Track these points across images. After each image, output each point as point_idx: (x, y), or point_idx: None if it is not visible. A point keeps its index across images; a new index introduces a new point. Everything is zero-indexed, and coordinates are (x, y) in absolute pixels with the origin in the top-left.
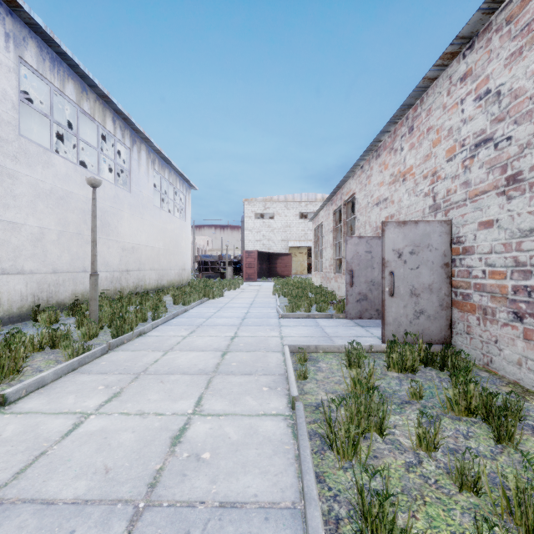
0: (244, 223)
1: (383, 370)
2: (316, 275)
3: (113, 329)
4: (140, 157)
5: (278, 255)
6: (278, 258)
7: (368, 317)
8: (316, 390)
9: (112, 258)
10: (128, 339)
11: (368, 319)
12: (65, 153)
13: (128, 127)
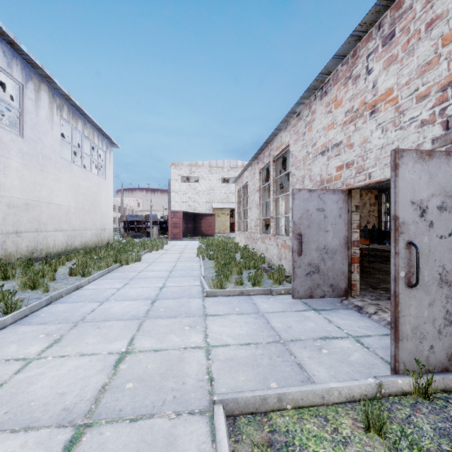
0: (171, 185)
1: None
2: (240, 235)
3: None
4: (39, 98)
5: (202, 216)
6: (202, 218)
7: (320, 295)
8: None
9: None
10: None
11: (320, 297)
12: None
13: (19, 57)
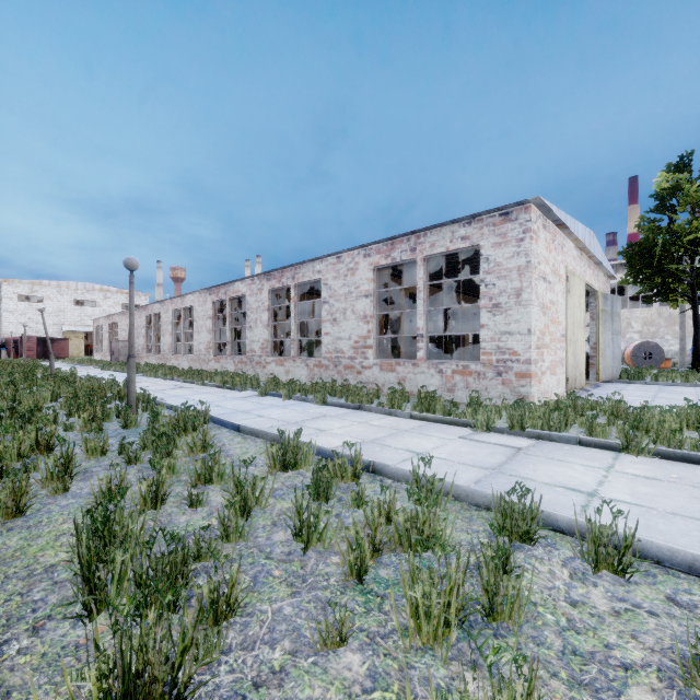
0: (3, 304)
1: None
2: (98, 355)
3: None
4: None
5: (54, 340)
6: (54, 342)
7: None
8: None
9: None
10: None
11: None
12: None
13: None
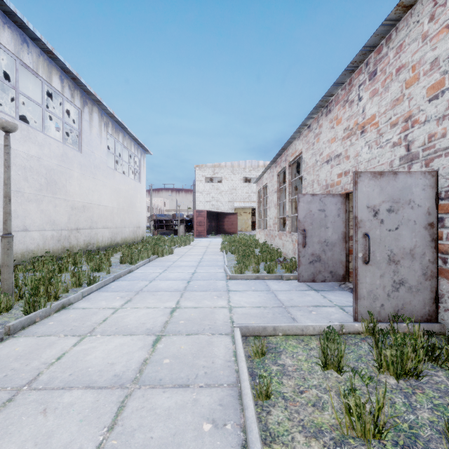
0: (196, 186)
1: (372, 372)
2: (260, 233)
3: (24, 303)
4: (92, 118)
5: (225, 214)
6: (225, 217)
7: (321, 279)
8: (289, 427)
9: (59, 216)
10: (42, 315)
11: (321, 281)
12: (22, 117)
13: (79, 88)
